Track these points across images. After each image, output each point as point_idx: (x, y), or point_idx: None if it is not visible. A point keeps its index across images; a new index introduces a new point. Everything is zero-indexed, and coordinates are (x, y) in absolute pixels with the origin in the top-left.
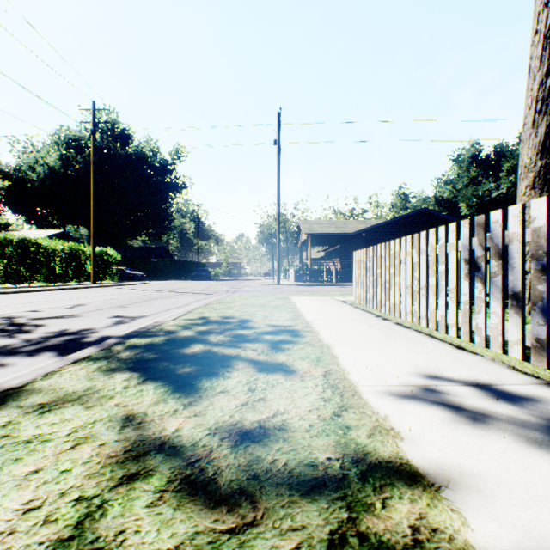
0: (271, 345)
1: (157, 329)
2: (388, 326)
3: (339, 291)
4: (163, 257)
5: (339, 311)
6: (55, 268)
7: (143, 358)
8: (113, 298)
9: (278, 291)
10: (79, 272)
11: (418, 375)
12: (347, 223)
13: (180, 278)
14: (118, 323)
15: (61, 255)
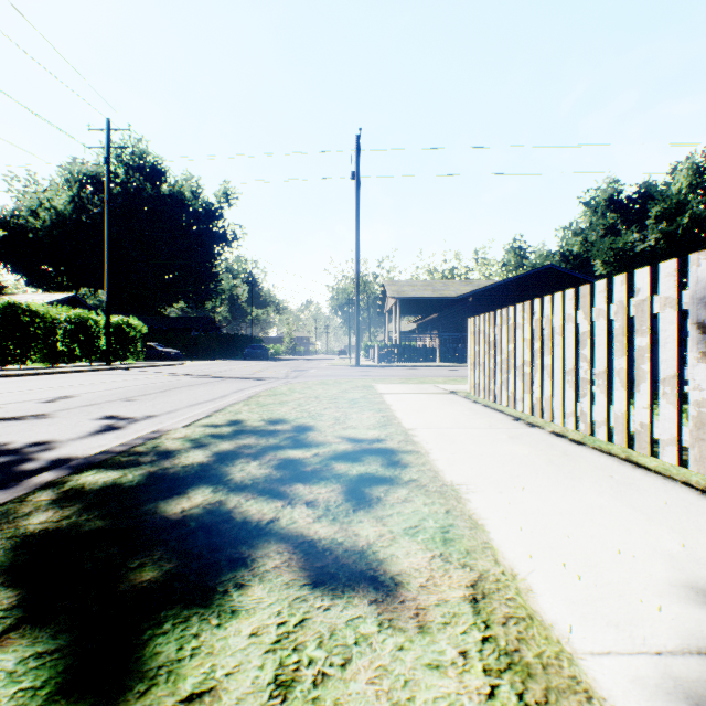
0: (344, 488)
1: (147, 447)
2: (544, 441)
3: (441, 376)
4: (207, 330)
5: (453, 409)
6: (56, 344)
7: (66, 533)
8: (121, 386)
9: (356, 376)
10: (90, 350)
11: (701, 597)
12: (448, 285)
13: (228, 356)
14: (100, 430)
15: (64, 326)
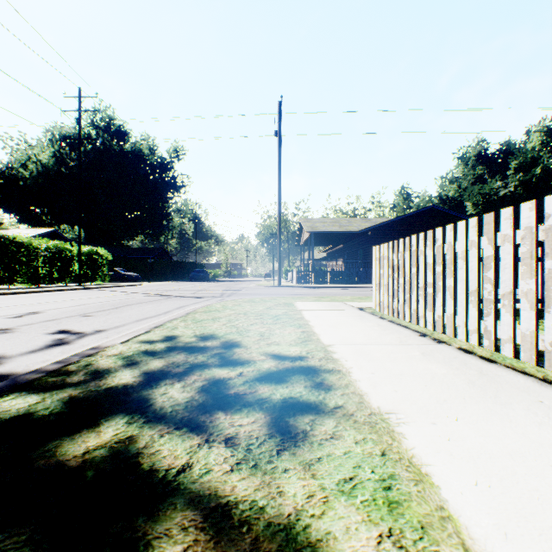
0: (267, 418)
1: (79, 366)
2: (456, 358)
3: (348, 294)
4: (161, 257)
5: (363, 325)
6: (37, 268)
7: None
8: (83, 303)
9: (278, 294)
10: (65, 273)
11: None
12: (351, 222)
13: (177, 279)
14: (50, 345)
15: (44, 255)
